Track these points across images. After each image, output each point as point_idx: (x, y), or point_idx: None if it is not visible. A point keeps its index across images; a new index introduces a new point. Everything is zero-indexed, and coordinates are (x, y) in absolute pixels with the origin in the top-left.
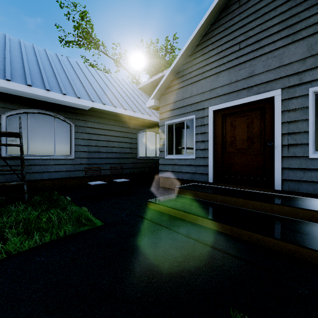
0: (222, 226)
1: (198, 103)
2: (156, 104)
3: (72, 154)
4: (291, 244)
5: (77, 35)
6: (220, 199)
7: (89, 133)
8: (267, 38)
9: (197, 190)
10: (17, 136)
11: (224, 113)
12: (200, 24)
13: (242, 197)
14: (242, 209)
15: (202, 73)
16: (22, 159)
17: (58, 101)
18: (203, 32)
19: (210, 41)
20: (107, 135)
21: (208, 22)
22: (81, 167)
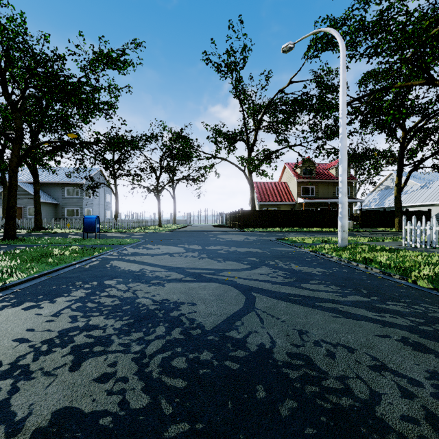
0: None
1: None
2: None
3: None
4: None
5: None
6: None
7: None
8: (22, 196)
9: None
10: None
11: None
12: None
13: None
14: None
15: None
16: None
17: None
18: None
19: None
20: None
21: None
22: None
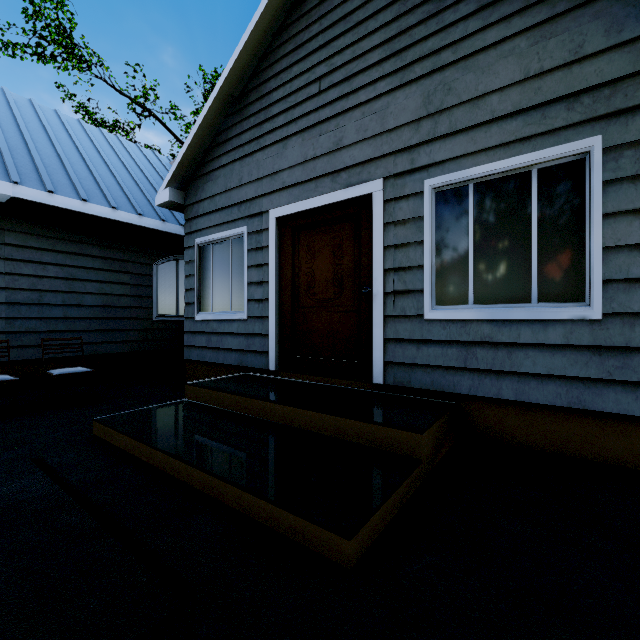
0: (199, 477)
1: (251, 201)
2: (175, 198)
3: None
4: (292, 514)
5: (33, 31)
6: (258, 409)
7: (11, 259)
8: (363, 73)
9: (221, 390)
10: None
11: (296, 223)
12: (249, 30)
13: (293, 403)
14: (288, 429)
15: (259, 138)
16: None
17: None
18: (260, 49)
19: (273, 70)
20: (67, 266)
21: (265, 28)
22: None
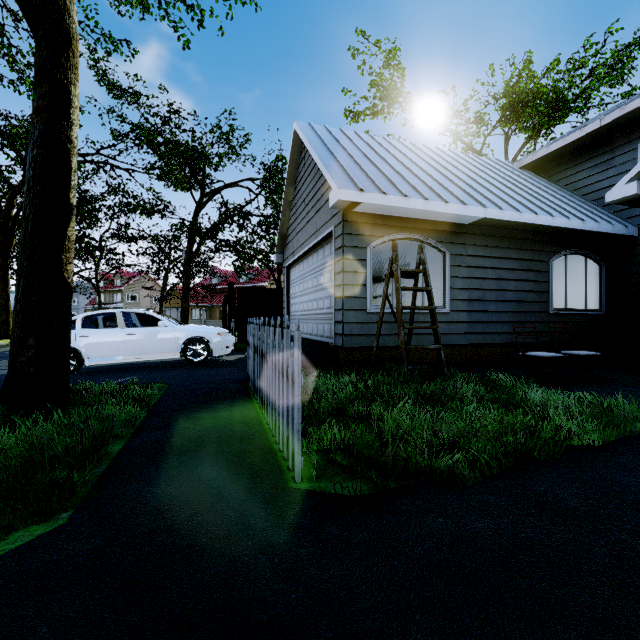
0: None
1: None
2: (639, 191)
3: (446, 304)
4: None
5: (374, 96)
6: None
7: (470, 266)
8: None
9: None
10: (411, 277)
11: None
12: None
13: None
14: None
15: None
16: (433, 311)
17: (435, 214)
18: None
19: None
20: (497, 269)
21: None
22: (458, 327)
